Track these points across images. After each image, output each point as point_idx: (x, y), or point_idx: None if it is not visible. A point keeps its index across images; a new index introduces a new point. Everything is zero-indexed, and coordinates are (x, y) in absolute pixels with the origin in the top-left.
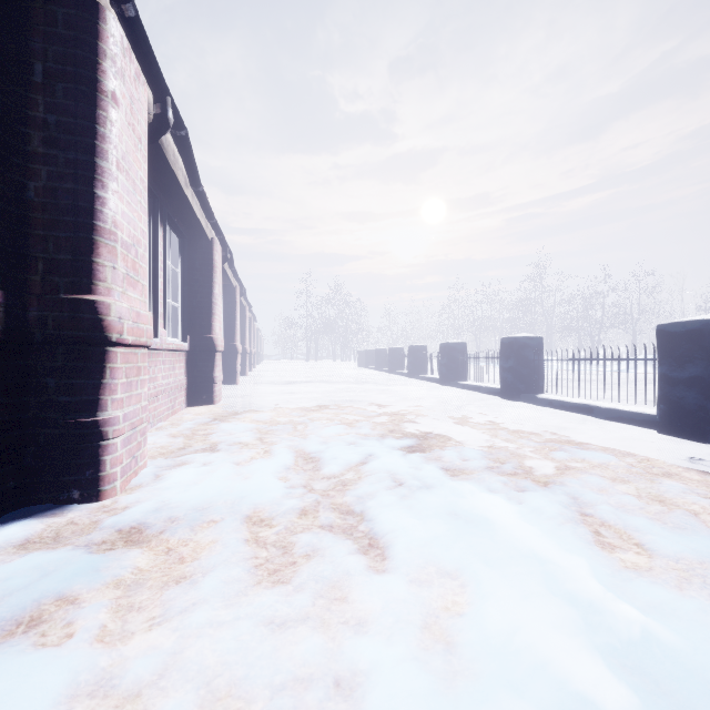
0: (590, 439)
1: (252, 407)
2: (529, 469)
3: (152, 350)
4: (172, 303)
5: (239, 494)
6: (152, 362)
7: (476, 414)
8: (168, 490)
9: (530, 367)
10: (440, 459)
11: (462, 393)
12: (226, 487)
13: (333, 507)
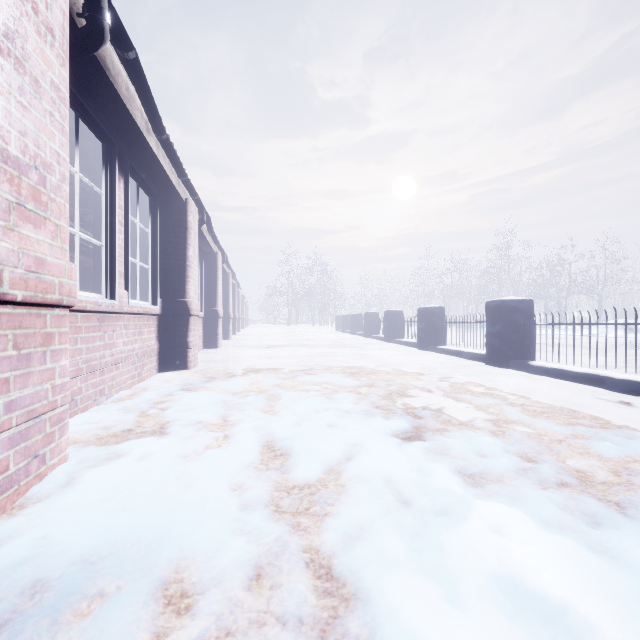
0: (623, 421)
1: (226, 374)
2: (578, 475)
3: (108, 312)
4: (140, 264)
5: (164, 525)
6: (108, 326)
7: (467, 384)
8: (65, 514)
9: (520, 332)
10: (449, 455)
11: (442, 358)
12: (151, 509)
13: (304, 560)
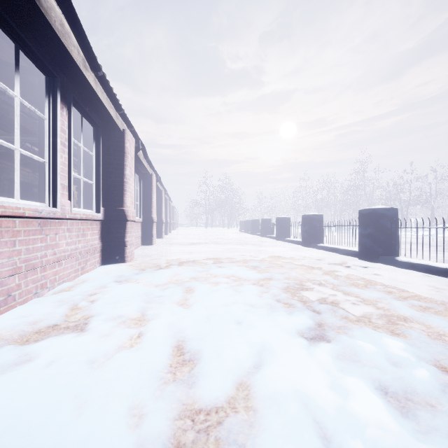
0: None
1: (154, 267)
2: None
3: (49, 218)
4: (84, 179)
5: None
6: (50, 230)
7: (350, 277)
8: None
9: (387, 234)
10: (360, 362)
11: (322, 253)
12: None
13: None
